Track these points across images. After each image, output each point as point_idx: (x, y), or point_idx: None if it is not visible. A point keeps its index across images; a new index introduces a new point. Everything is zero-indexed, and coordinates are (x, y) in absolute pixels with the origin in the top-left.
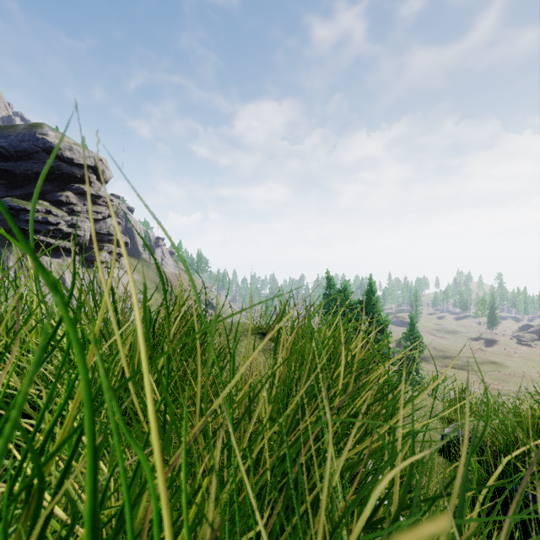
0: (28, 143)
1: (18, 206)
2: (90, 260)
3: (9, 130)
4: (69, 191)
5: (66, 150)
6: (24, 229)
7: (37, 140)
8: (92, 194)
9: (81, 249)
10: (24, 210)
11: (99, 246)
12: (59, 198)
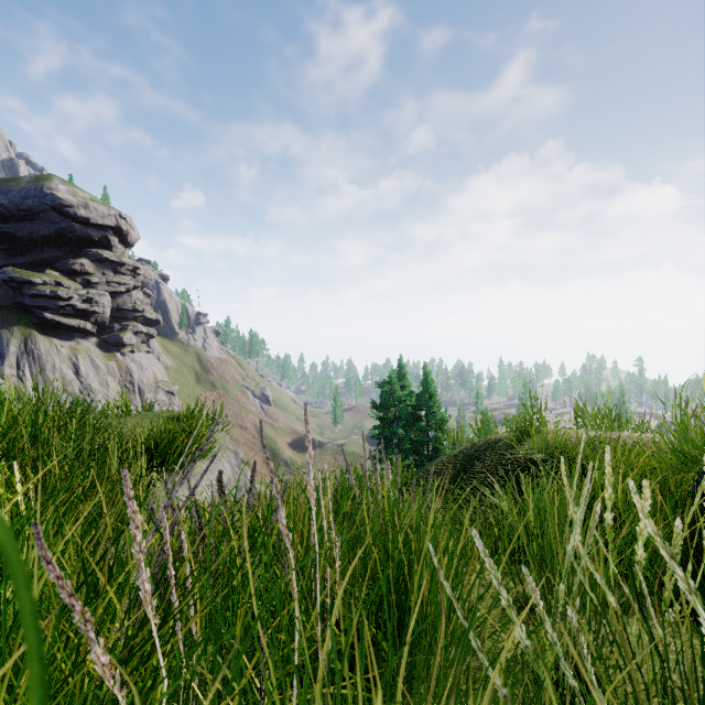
0: (33, 200)
1: (22, 277)
2: (111, 342)
3: (10, 184)
4: (84, 258)
5: (80, 208)
6: (29, 306)
7: (45, 196)
8: (113, 261)
9: (99, 329)
10: (29, 282)
11: (122, 325)
12: (72, 267)
